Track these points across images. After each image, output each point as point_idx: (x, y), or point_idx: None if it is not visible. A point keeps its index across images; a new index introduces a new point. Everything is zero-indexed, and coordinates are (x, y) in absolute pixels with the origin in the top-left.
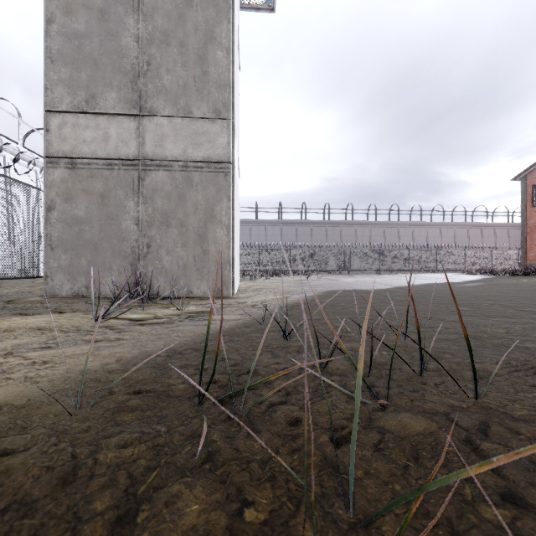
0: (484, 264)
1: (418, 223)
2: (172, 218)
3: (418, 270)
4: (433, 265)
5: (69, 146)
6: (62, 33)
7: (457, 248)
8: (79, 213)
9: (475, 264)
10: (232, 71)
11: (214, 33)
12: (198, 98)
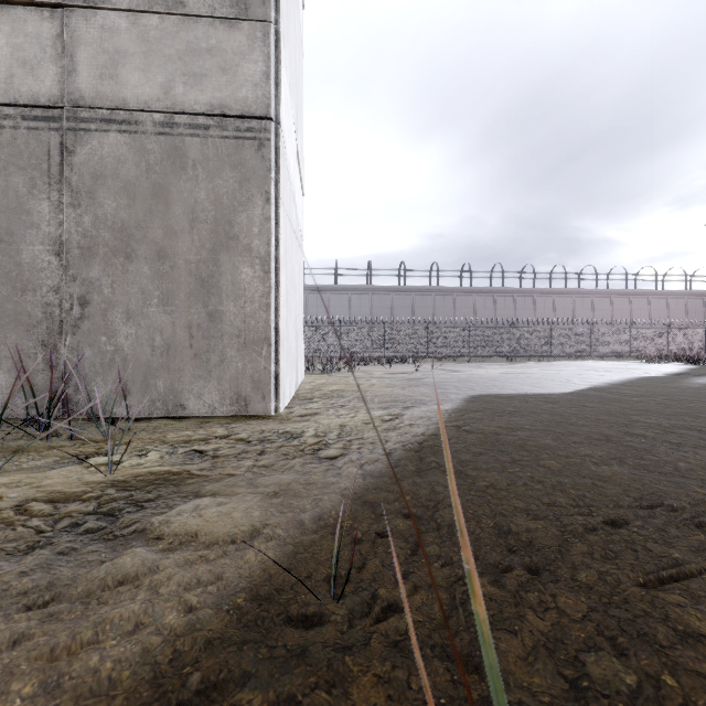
0: (657, 347)
1: (561, 290)
2: (139, 239)
3: (561, 356)
4: (585, 348)
5: None
6: None
7: (615, 325)
8: None
9: (644, 347)
10: None
11: None
12: None
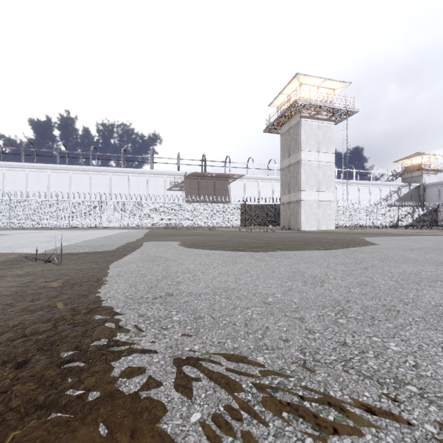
0: None
1: None
2: (293, 213)
3: None
4: None
5: (282, 201)
6: (282, 180)
7: None
8: (283, 214)
9: None
10: (300, 179)
11: (298, 172)
12: (296, 187)
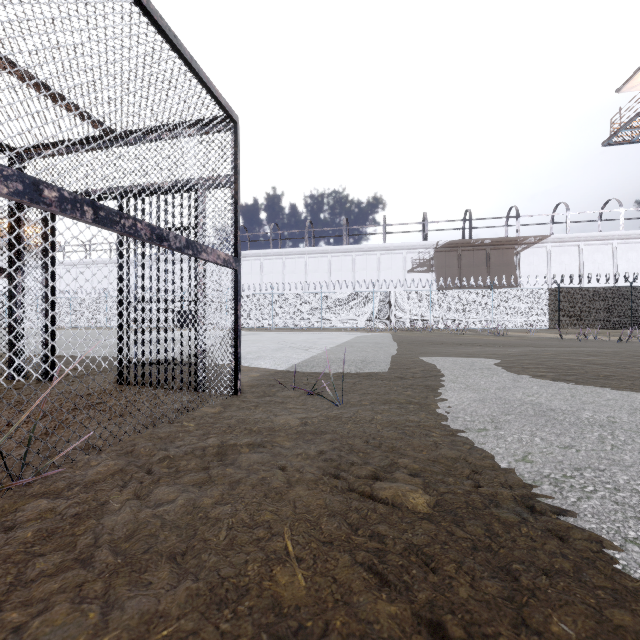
0: None
1: None
2: None
3: None
4: None
5: None
6: None
7: None
8: None
9: None
10: None
11: None
12: None
